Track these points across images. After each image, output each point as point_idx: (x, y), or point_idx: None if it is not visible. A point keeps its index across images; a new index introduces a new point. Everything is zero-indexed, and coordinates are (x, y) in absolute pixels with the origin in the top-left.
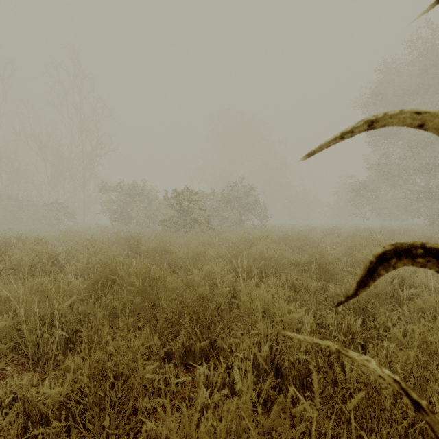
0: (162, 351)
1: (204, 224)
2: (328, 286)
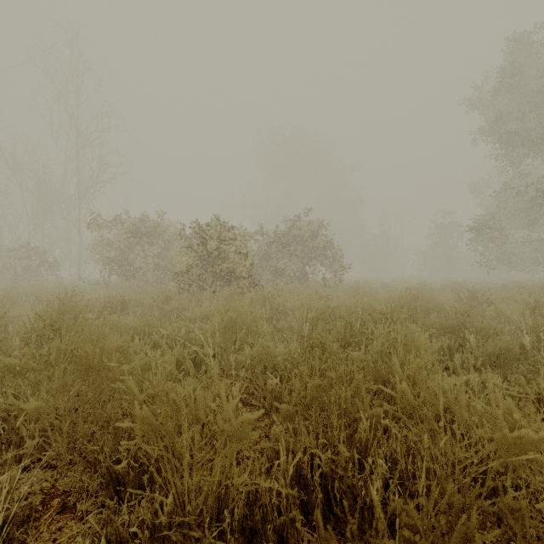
0: None
1: (245, 279)
2: None
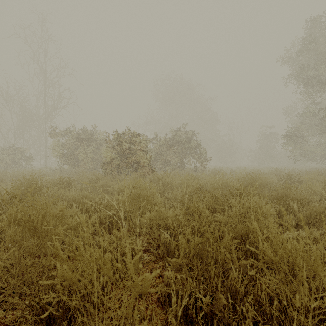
0: None
1: (146, 167)
2: None
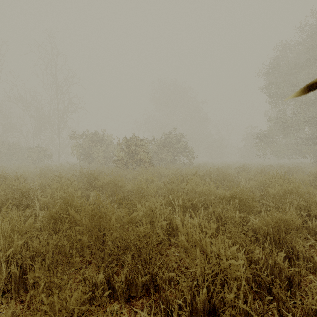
0: (104, 295)
1: (147, 163)
2: (248, 217)
